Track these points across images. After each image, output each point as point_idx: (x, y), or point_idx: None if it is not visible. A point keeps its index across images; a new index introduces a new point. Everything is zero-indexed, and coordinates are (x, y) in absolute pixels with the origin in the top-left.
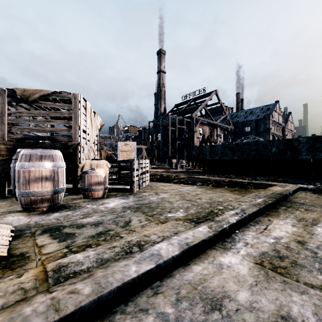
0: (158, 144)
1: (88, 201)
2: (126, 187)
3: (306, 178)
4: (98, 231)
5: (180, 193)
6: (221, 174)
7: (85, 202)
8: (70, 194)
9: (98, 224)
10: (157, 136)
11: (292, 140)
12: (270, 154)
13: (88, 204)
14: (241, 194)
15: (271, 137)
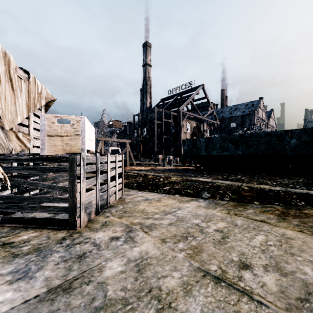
0: (144, 139)
1: None
2: (60, 218)
3: None
4: None
5: (183, 230)
6: (223, 174)
7: None
8: None
9: None
10: (142, 131)
11: None
12: (289, 148)
13: None
14: None
15: None
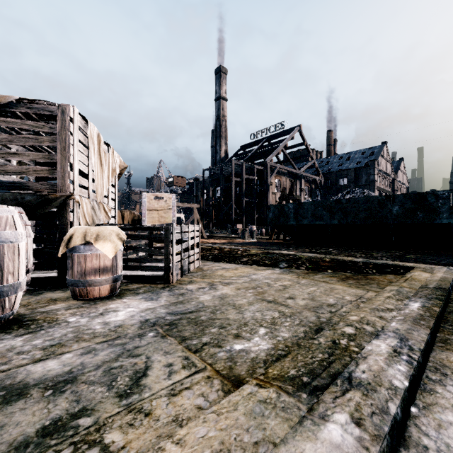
0: (217, 202)
1: (78, 306)
2: (157, 275)
3: (449, 254)
4: (49, 418)
5: (254, 285)
6: (313, 248)
7: (70, 307)
8: (52, 288)
9: (63, 385)
10: (215, 191)
11: (426, 194)
12: (391, 217)
13: (74, 314)
14: (362, 286)
15: (377, 193)
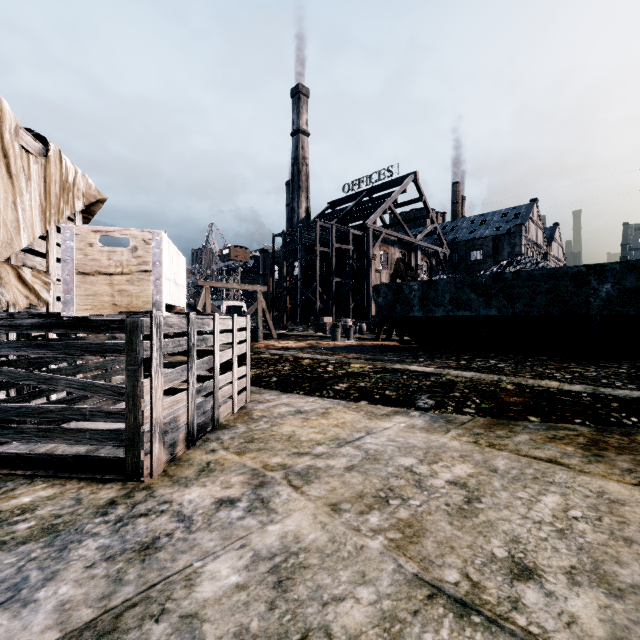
0: (294, 285)
1: None
2: (107, 455)
3: None
4: None
5: (378, 482)
6: (460, 358)
7: None
8: None
9: None
10: (291, 268)
11: None
12: (596, 303)
13: None
14: None
15: None
